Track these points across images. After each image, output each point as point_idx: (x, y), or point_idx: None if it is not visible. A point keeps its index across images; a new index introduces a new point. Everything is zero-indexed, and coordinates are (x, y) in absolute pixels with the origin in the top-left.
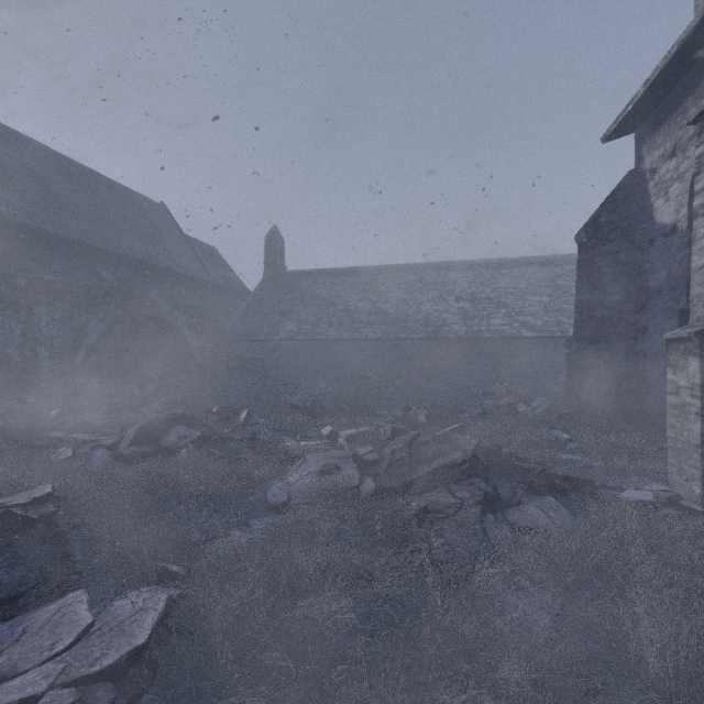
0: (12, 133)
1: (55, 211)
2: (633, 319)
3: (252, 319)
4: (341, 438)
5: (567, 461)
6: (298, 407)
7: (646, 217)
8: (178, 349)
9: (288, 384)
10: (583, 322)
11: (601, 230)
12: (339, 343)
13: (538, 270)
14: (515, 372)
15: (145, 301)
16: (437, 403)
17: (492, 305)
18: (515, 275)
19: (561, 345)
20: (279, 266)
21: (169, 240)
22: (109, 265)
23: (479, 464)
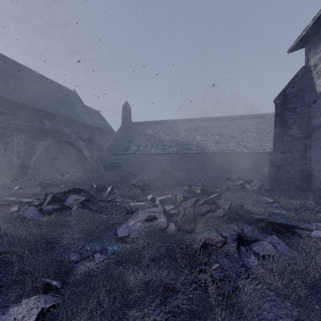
0: (3, 57)
1: (23, 93)
2: (304, 141)
3: (116, 144)
4: (157, 201)
5: (276, 214)
6: (136, 185)
7: (311, 89)
8: (80, 158)
9: (132, 174)
10: (278, 143)
11: (287, 97)
12: (156, 155)
13: (250, 121)
14: (240, 169)
15: (64, 135)
16: (204, 183)
17: (228, 137)
18: (239, 123)
19: (262, 156)
20: (129, 120)
21: (77, 107)
22: (48, 118)
23: (232, 216)
